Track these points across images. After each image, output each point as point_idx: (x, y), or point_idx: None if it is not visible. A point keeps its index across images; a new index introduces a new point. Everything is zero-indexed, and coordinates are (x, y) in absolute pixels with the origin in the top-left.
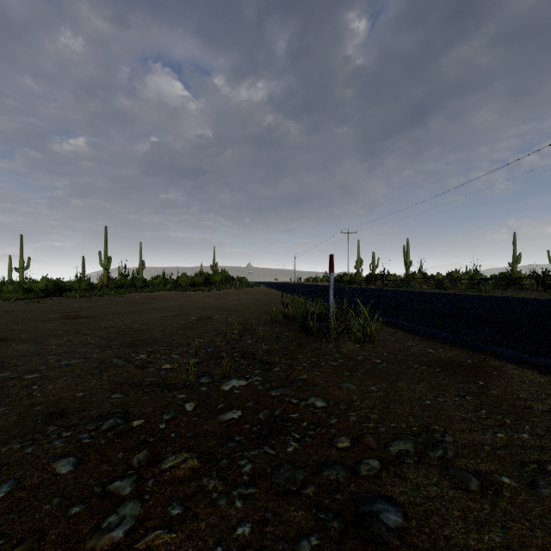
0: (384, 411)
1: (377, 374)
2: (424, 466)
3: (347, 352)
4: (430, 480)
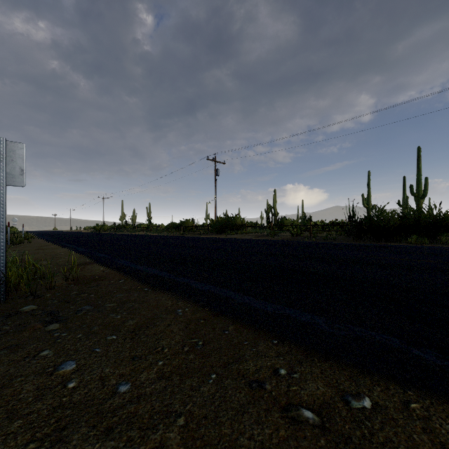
0: None
1: None
2: None
3: None
4: None
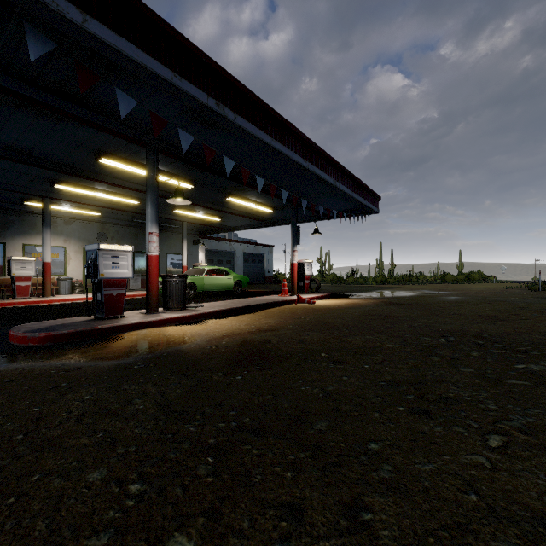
0: None
1: None
2: None
3: None
4: None
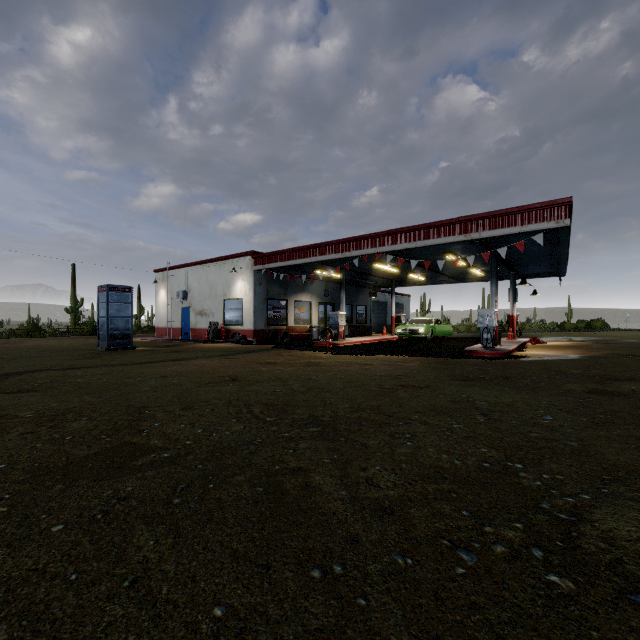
0: None
1: None
2: None
3: None
4: None
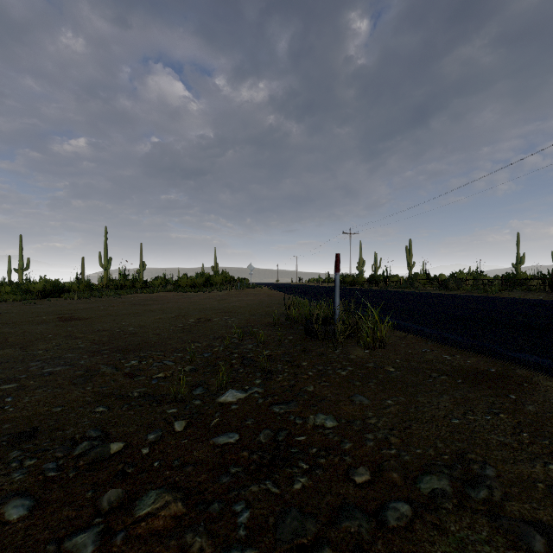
0: (406, 432)
1: (392, 386)
2: (466, 512)
3: (356, 359)
4: (479, 535)
